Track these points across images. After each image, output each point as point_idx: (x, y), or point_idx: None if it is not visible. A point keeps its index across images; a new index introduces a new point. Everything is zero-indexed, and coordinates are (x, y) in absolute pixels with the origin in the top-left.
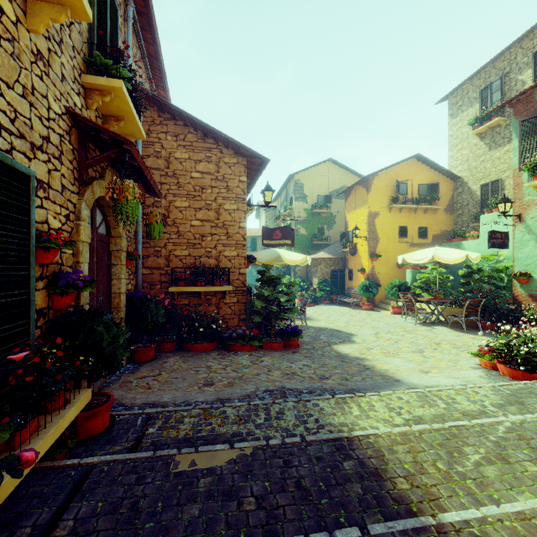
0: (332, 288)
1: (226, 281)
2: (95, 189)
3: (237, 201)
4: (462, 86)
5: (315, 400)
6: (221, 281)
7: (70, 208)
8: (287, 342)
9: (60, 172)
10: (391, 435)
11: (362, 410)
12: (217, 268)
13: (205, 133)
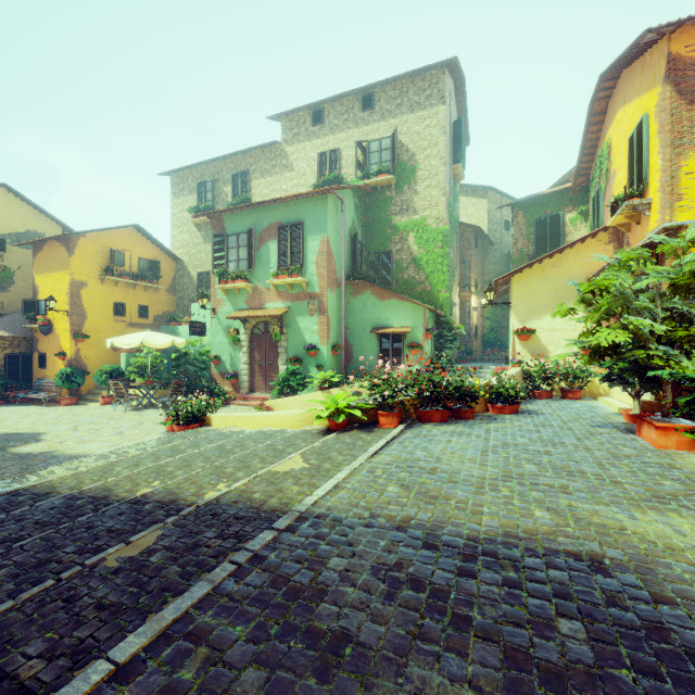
0: (9, 381)
1: None
2: None
3: None
4: (184, 170)
5: None
6: None
7: None
8: None
9: None
10: (64, 477)
11: (42, 476)
12: None
13: None
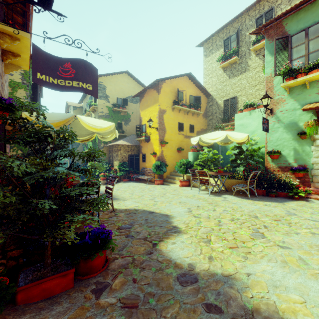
0: (130, 168)
1: None
2: None
3: None
4: (212, 37)
5: None
6: None
7: None
8: (83, 265)
9: None
10: None
11: None
12: None
13: None
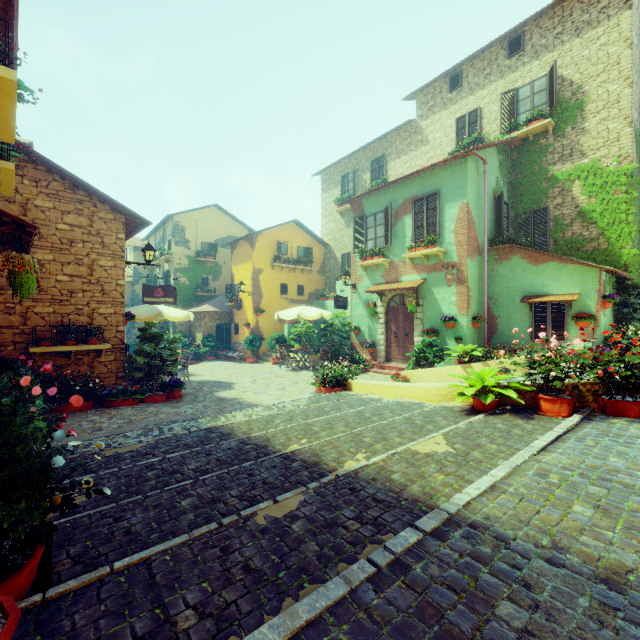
0: (218, 343)
1: (101, 339)
2: None
3: (115, 258)
4: (330, 168)
5: (196, 419)
6: (97, 339)
7: None
8: (170, 394)
9: None
10: (241, 422)
11: (228, 419)
12: (91, 326)
13: (77, 185)
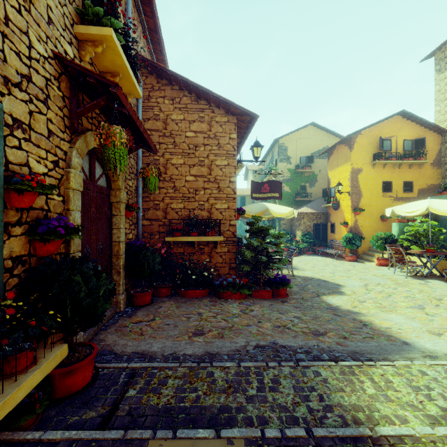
0: (315, 240)
1: (217, 232)
2: (89, 139)
3: (228, 157)
4: None
5: (314, 367)
6: (213, 232)
7: (59, 155)
8: (275, 291)
9: (46, 116)
10: (436, 441)
11: (378, 387)
12: (209, 220)
13: (199, 95)
